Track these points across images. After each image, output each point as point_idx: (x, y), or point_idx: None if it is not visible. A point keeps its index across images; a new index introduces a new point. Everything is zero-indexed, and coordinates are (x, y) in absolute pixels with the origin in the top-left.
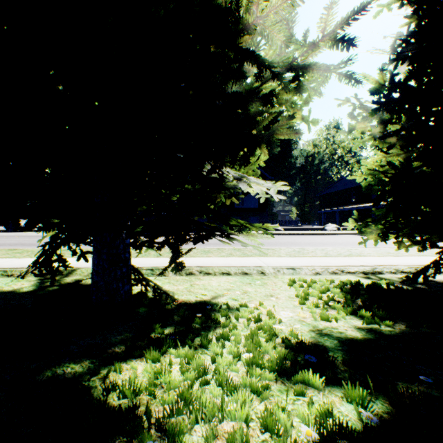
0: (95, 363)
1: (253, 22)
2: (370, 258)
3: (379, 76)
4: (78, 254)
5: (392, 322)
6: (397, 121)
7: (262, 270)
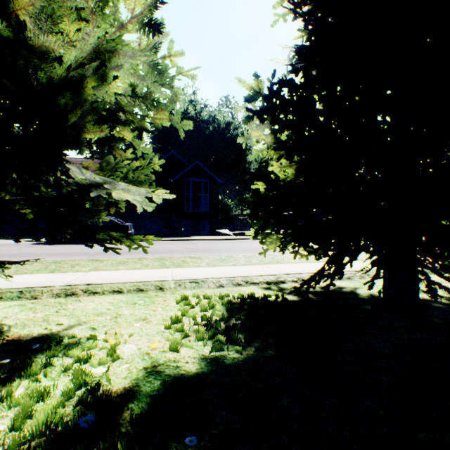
0: None
1: None
2: (285, 265)
3: (255, 83)
4: None
5: (241, 347)
6: (279, 131)
7: (162, 285)
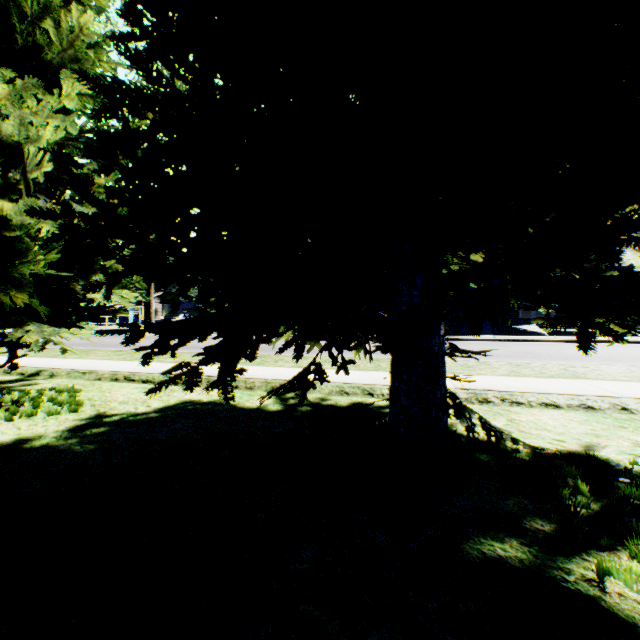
0: (531, 546)
1: None
2: None
3: None
4: (284, 362)
5: None
6: None
7: (622, 403)
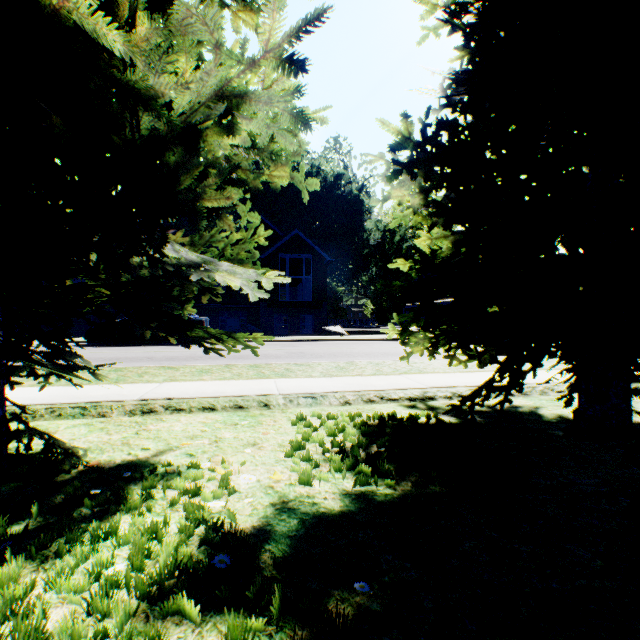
0: None
1: (60, 3)
2: (431, 376)
3: (403, 125)
4: None
5: (394, 481)
6: (434, 190)
7: (267, 401)
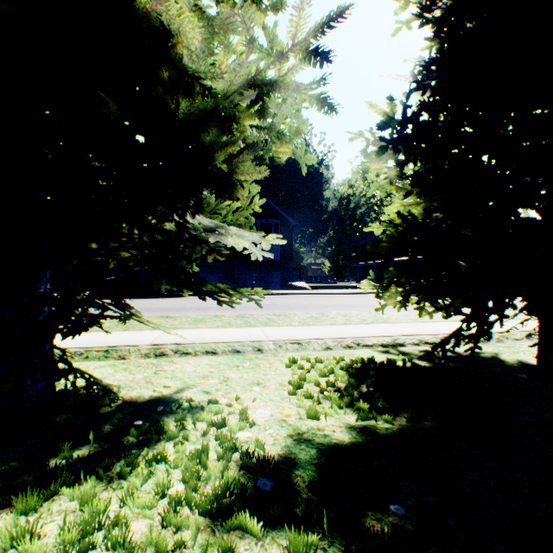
0: None
1: (153, 7)
2: (396, 325)
3: (388, 107)
4: None
5: (391, 417)
6: (412, 163)
7: (260, 346)
